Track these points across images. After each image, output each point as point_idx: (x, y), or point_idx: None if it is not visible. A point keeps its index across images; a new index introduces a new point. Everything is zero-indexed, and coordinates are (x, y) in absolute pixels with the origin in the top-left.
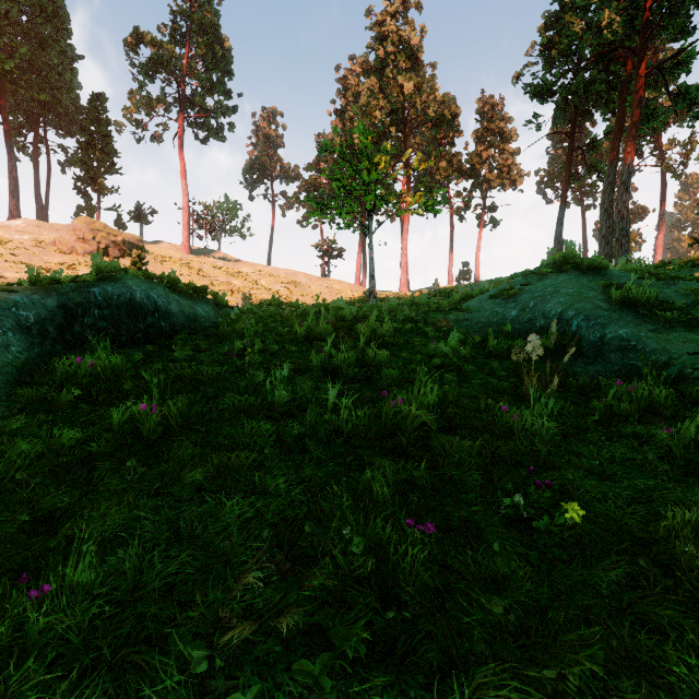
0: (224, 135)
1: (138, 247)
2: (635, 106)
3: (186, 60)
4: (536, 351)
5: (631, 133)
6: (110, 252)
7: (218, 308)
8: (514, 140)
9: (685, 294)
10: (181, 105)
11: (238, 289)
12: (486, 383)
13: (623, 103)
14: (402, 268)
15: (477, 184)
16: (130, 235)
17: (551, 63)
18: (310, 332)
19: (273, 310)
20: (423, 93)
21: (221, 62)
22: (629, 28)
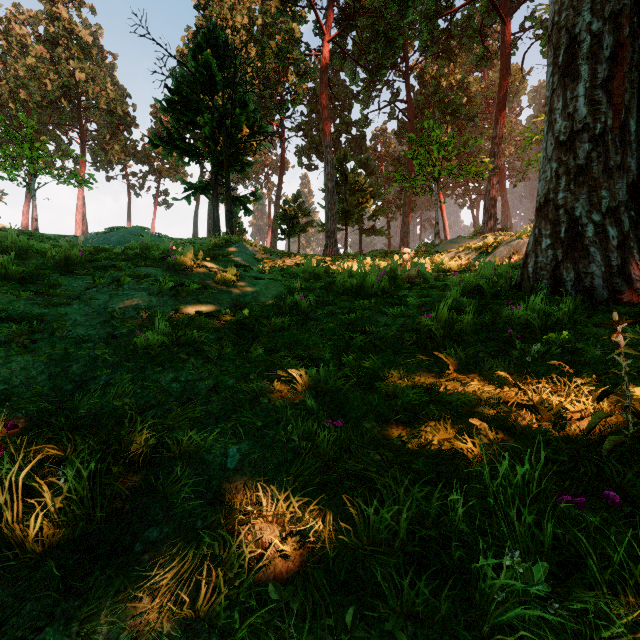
0: None
1: None
2: None
3: None
4: (82, 239)
5: None
6: None
7: None
8: None
9: (160, 240)
10: None
11: None
12: None
13: None
14: (77, 223)
15: (153, 170)
16: None
17: None
18: None
19: None
20: (97, 83)
21: None
22: None
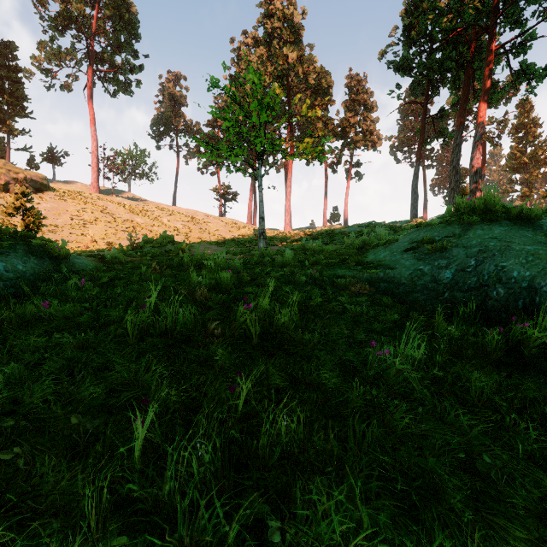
0: (132, 90)
1: (41, 184)
2: (486, 77)
3: (95, 20)
4: None
5: (483, 100)
6: (11, 188)
7: (53, 260)
8: (375, 110)
9: None
10: (91, 59)
11: (140, 226)
12: (541, 497)
13: (467, 79)
14: (286, 210)
15: (346, 144)
16: (33, 173)
17: (410, 43)
18: (156, 322)
19: (151, 255)
20: (304, 64)
21: (128, 25)
22: (477, 14)
